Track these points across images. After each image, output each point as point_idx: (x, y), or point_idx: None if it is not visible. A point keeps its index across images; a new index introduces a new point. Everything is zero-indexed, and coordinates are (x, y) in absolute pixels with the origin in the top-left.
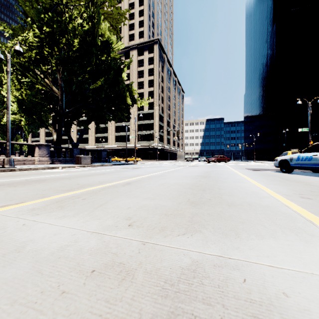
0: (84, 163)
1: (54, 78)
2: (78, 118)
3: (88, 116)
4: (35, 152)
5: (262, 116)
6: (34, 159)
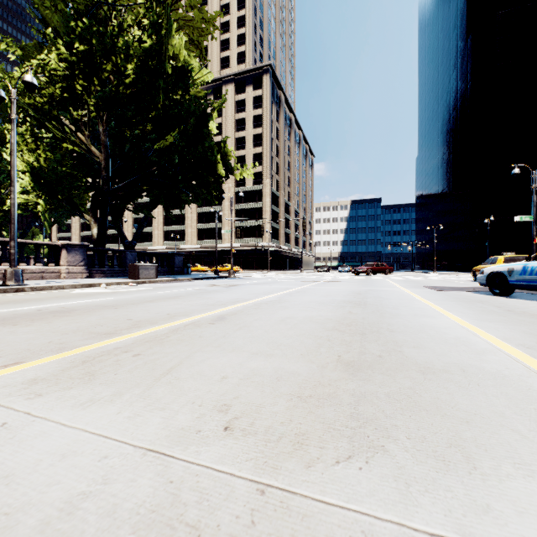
0: (144, 277)
1: (94, 131)
2: (135, 199)
3: (151, 197)
4: (61, 258)
5: (448, 195)
6: (59, 269)
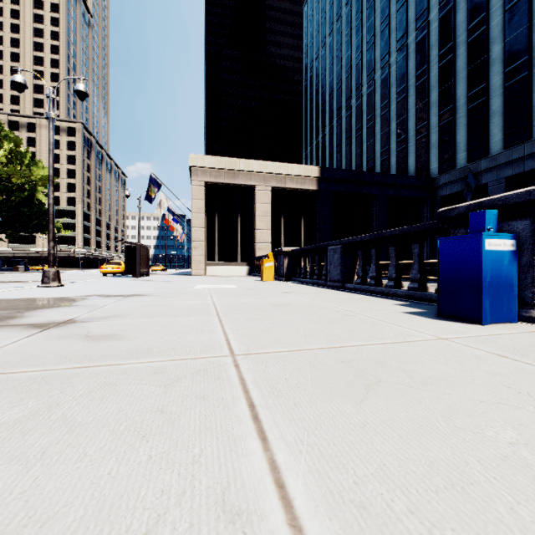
0: (21, 271)
1: None
2: None
3: None
4: None
5: None
6: None
